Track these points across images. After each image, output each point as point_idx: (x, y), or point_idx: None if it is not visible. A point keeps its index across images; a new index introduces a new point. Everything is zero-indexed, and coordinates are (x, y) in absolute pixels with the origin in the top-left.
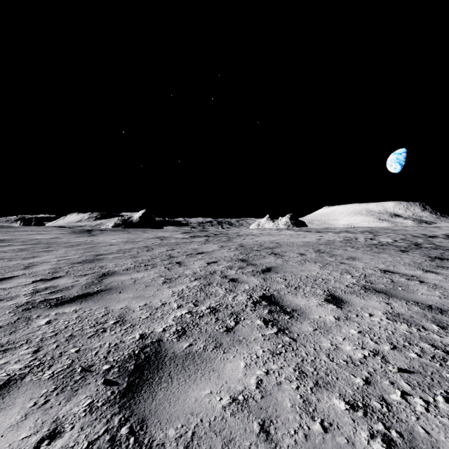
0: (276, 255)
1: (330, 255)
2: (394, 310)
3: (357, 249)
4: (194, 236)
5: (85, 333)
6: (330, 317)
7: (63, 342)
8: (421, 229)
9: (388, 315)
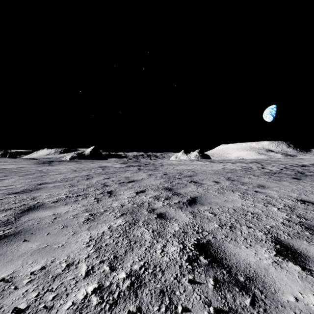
0: (196, 183)
1: (241, 182)
2: None
3: (259, 177)
4: (129, 166)
5: None
6: (311, 299)
7: None
8: (291, 160)
9: None
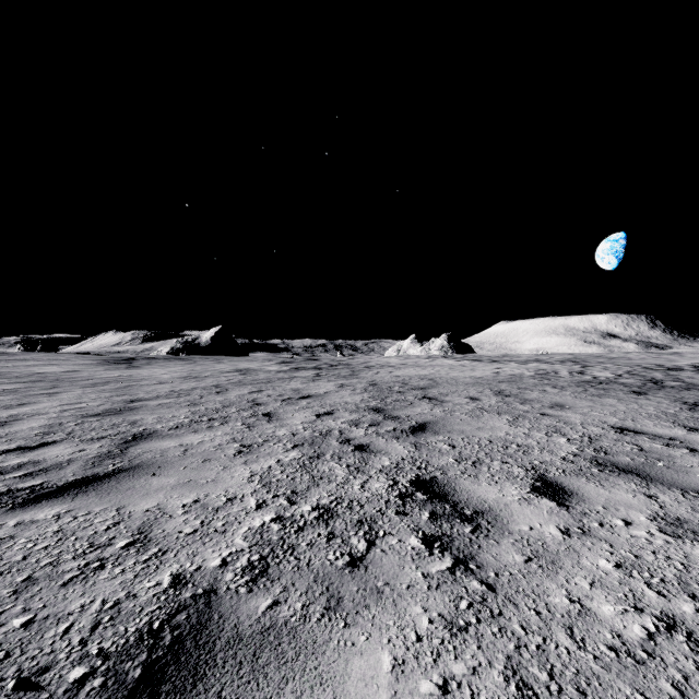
0: (432, 400)
1: (521, 399)
2: (667, 511)
3: (562, 390)
4: (297, 369)
5: (59, 573)
6: (550, 528)
7: (5, 597)
8: (652, 357)
9: (660, 523)
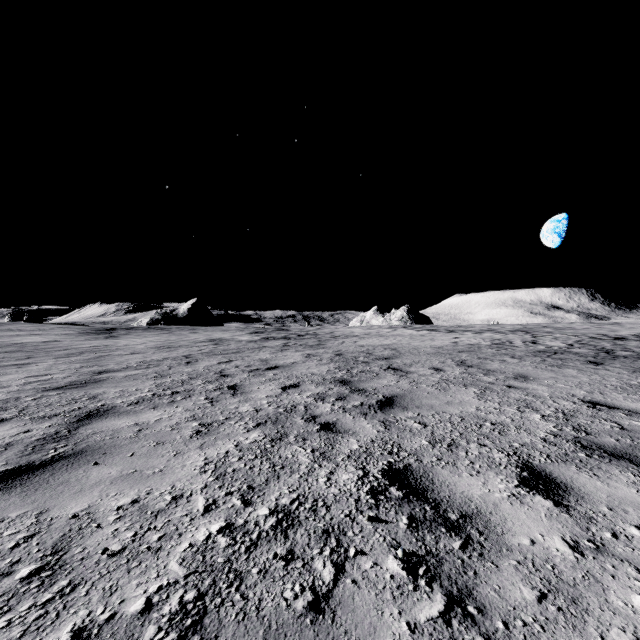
0: (397, 370)
1: (484, 370)
2: None
3: (521, 360)
4: (267, 338)
5: None
6: (555, 542)
7: None
8: (595, 327)
9: None
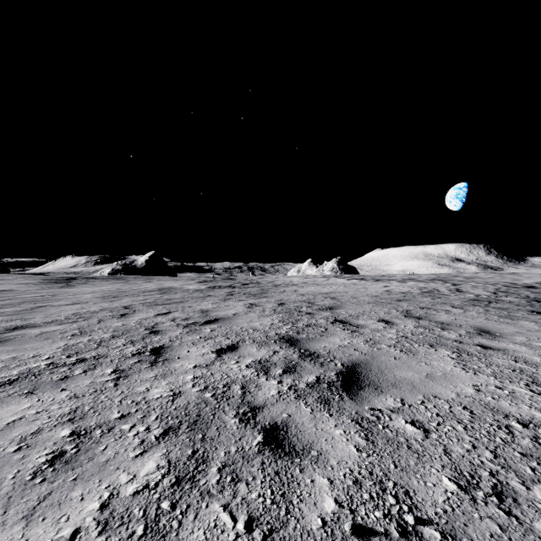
0: (345, 324)
1: (437, 323)
2: None
3: (464, 309)
4: (213, 287)
5: None
6: None
7: None
8: (498, 277)
9: None
